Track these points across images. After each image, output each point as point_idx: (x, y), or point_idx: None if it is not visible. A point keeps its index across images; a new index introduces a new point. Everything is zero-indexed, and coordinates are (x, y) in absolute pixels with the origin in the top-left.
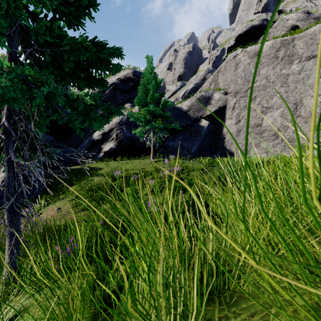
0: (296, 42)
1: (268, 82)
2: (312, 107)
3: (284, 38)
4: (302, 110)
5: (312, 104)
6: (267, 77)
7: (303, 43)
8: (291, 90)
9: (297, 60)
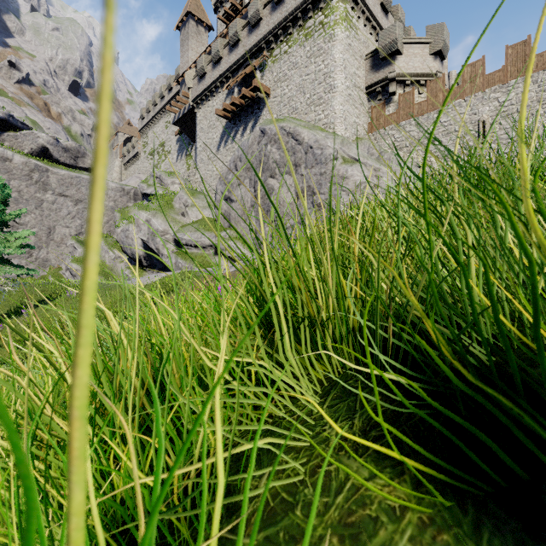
0: (50, 174)
1: (21, 197)
2: (63, 235)
3: (39, 164)
4: (56, 236)
5: (64, 232)
6: (20, 192)
7: (57, 180)
8: (46, 216)
9: (51, 191)
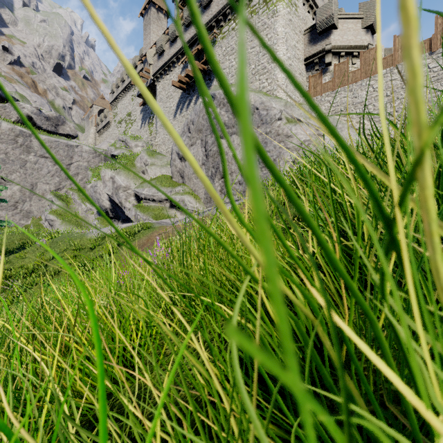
0: (33, 139)
1: (7, 158)
2: (44, 190)
3: (23, 130)
4: (37, 191)
5: (44, 188)
6: (7, 154)
7: (38, 144)
8: (29, 174)
9: (33, 153)
